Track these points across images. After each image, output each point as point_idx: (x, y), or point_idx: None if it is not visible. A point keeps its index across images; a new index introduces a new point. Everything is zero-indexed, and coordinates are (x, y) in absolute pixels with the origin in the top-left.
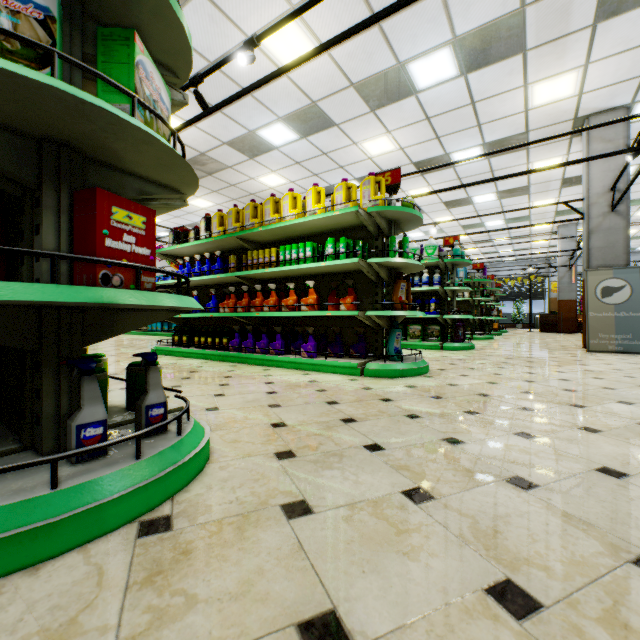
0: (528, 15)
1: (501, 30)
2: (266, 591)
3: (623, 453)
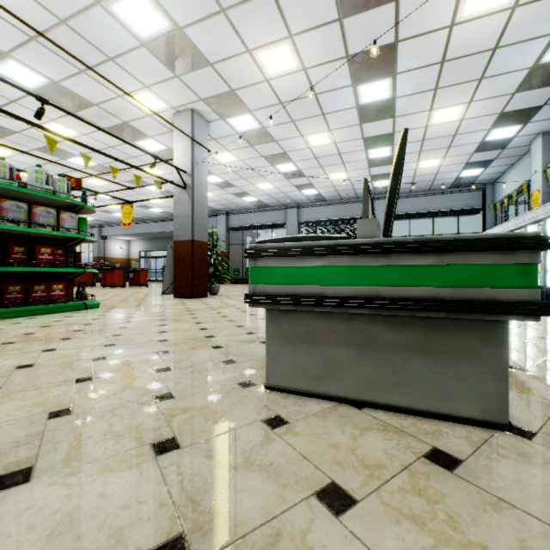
0: (17, 134)
1: (2, 129)
2: (114, 303)
3: (105, 298)
